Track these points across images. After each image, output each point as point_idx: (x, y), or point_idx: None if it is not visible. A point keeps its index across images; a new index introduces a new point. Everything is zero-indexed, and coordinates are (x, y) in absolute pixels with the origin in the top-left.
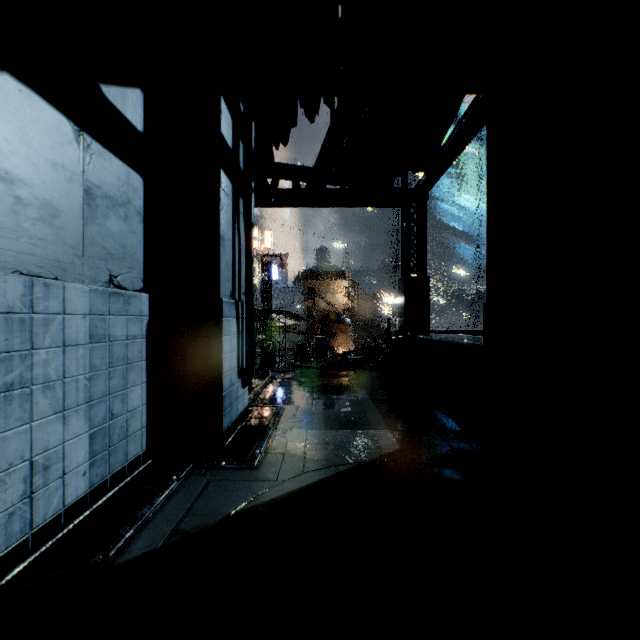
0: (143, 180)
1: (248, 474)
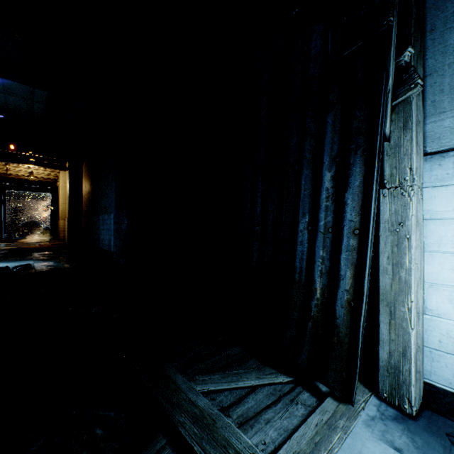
0: None
1: None
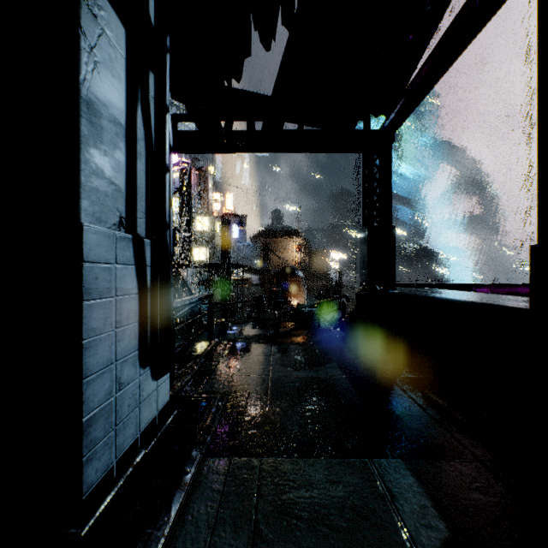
0: None
1: None
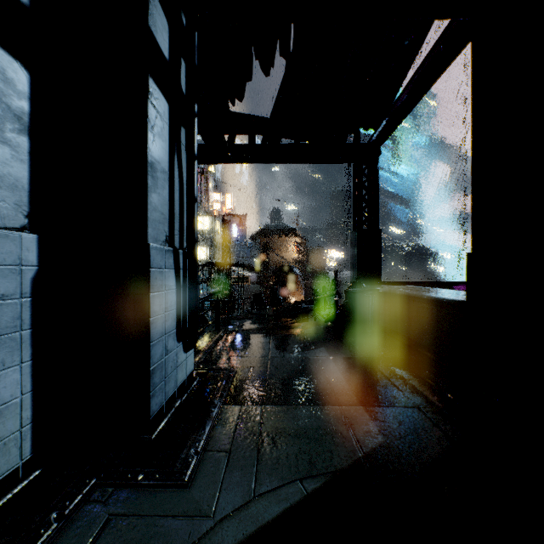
0: (28, 73)
1: (172, 500)
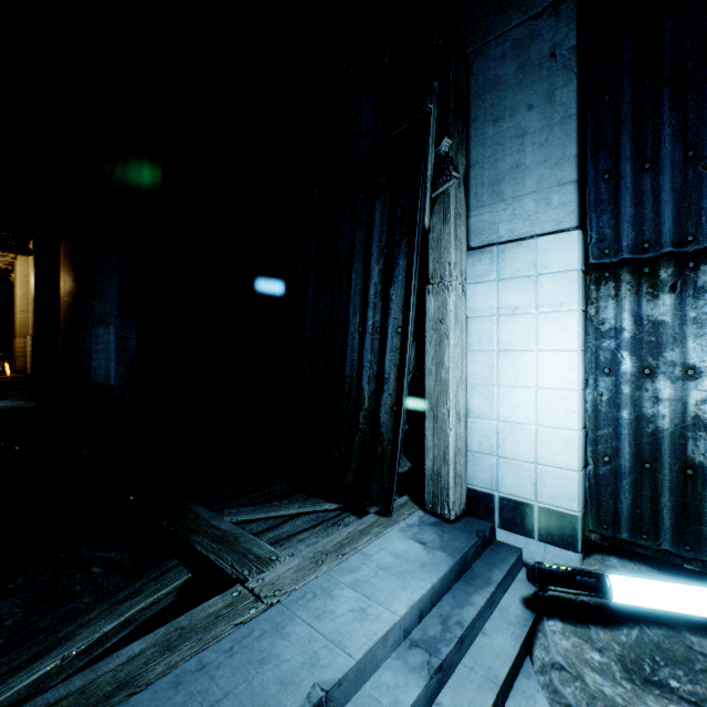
0: None
1: None
